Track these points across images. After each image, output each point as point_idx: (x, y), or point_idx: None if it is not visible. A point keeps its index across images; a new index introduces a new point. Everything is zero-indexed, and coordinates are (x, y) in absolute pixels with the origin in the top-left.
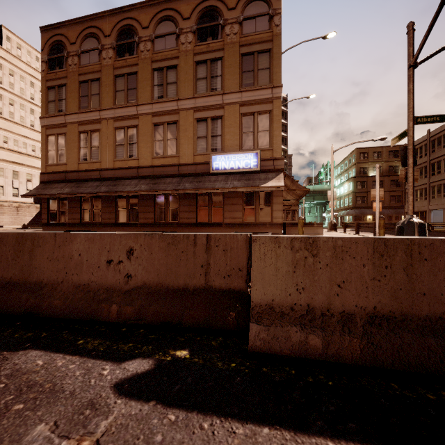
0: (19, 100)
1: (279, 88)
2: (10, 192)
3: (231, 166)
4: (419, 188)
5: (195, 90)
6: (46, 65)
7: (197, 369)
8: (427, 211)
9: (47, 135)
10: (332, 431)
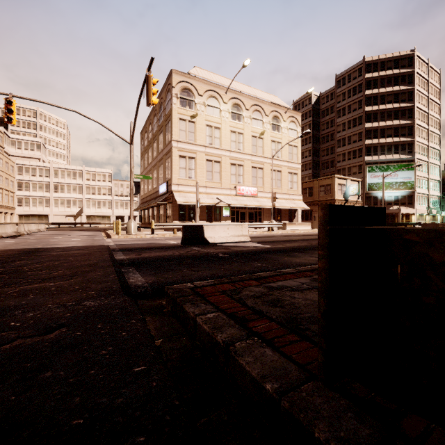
0: None
1: (171, 142)
2: None
3: (162, 191)
4: None
5: (159, 150)
6: (141, 150)
7: None
8: None
9: (141, 182)
10: None
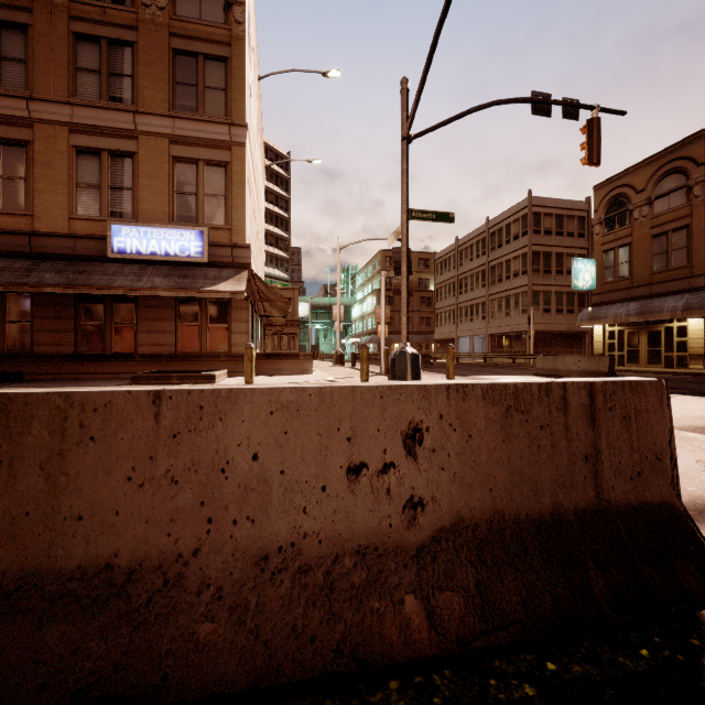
0: None
1: (242, 128)
2: None
3: (153, 249)
4: (448, 310)
5: (72, 88)
6: None
7: None
8: (455, 339)
9: None
10: None
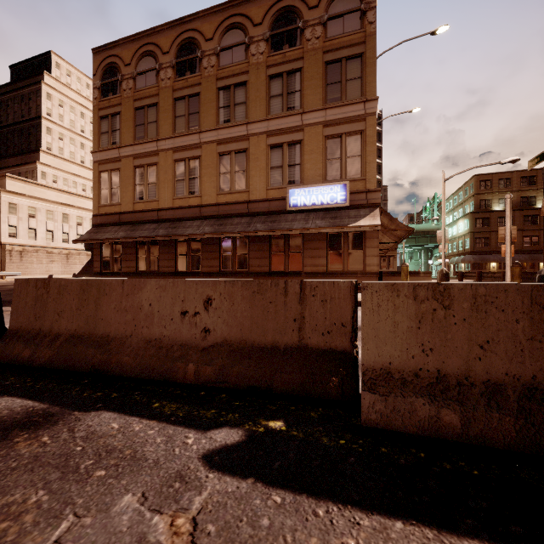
0: (69, 134)
1: (373, 102)
2: (59, 238)
3: (313, 202)
4: None
5: (268, 110)
6: (99, 91)
7: (297, 444)
8: None
9: (100, 172)
10: (489, 533)
